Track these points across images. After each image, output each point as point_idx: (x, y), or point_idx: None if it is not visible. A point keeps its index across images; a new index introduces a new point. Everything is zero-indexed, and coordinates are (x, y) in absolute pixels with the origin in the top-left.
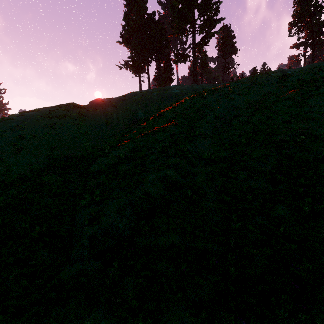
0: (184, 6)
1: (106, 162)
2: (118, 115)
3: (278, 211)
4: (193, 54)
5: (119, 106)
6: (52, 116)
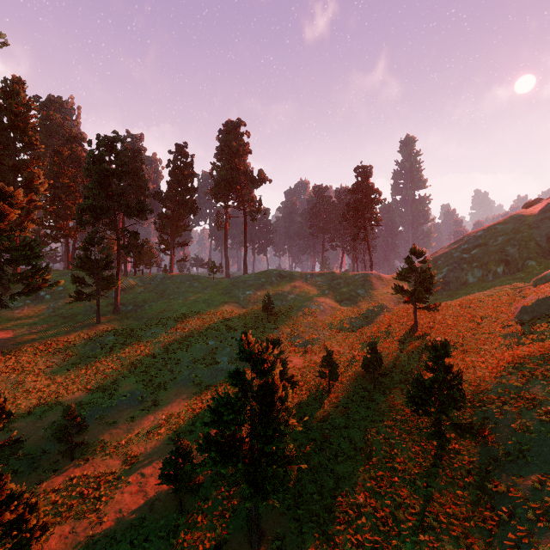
0: None
1: (549, 276)
2: None
3: None
4: None
5: None
6: (497, 234)
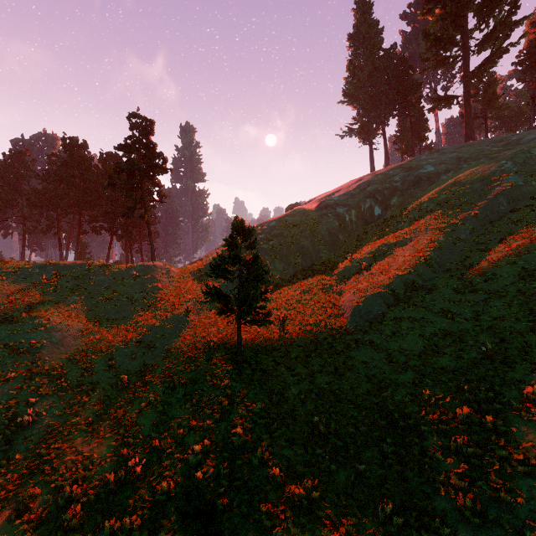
0: (445, 23)
1: (350, 269)
2: (350, 215)
3: (495, 303)
4: (465, 92)
5: (350, 204)
6: (290, 226)
